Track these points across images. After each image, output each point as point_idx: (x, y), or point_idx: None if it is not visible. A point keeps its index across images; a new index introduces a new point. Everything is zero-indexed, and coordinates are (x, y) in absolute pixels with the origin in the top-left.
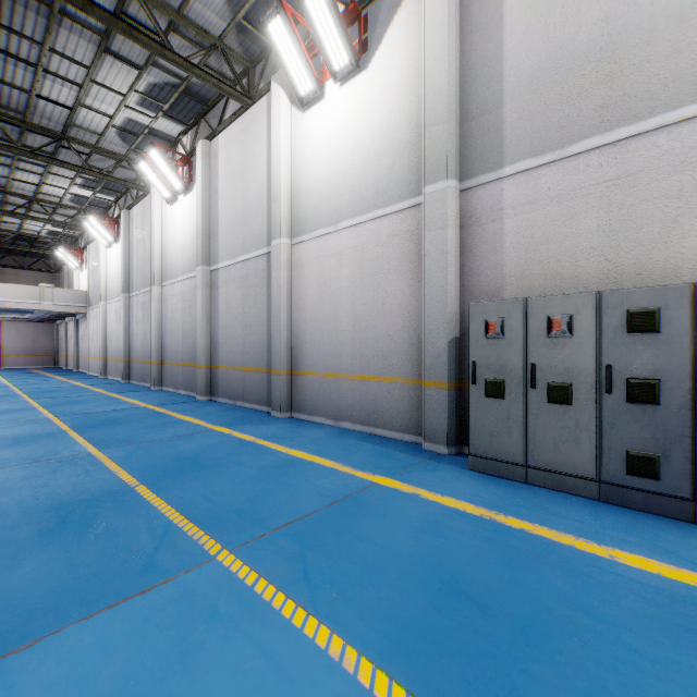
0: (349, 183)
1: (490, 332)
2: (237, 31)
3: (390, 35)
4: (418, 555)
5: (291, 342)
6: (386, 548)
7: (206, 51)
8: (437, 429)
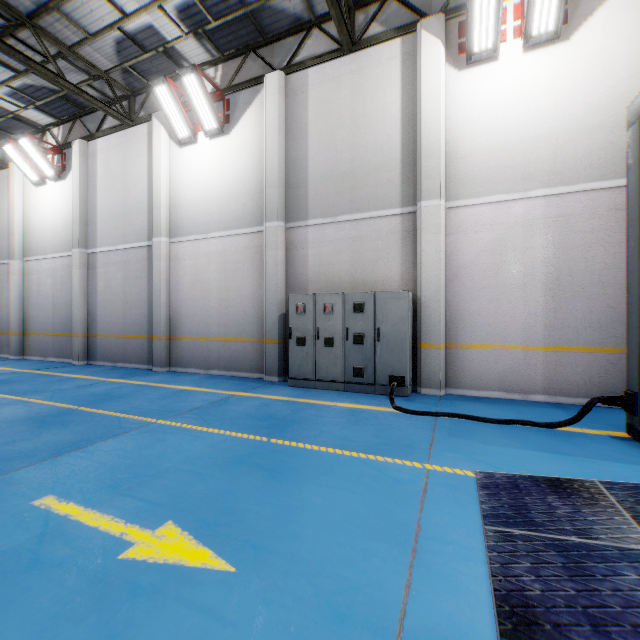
0: (216, 207)
1: (299, 311)
2: (123, 70)
3: (245, 119)
4: (256, 412)
5: (169, 315)
6: (241, 412)
7: (94, 80)
8: (273, 367)
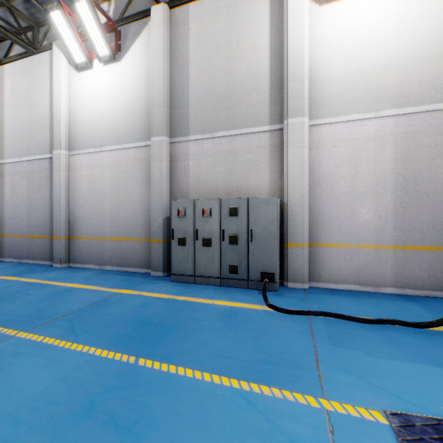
0: (109, 124)
1: (180, 215)
2: (24, 1)
3: (134, 48)
4: (133, 315)
5: (69, 218)
6: (118, 316)
7: None
8: (158, 264)
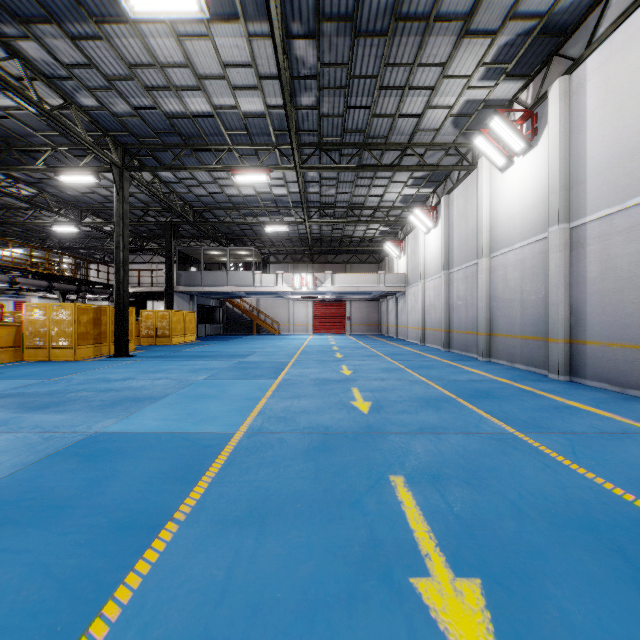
0: None
1: None
2: None
3: None
4: None
5: None
6: None
7: None
8: None
